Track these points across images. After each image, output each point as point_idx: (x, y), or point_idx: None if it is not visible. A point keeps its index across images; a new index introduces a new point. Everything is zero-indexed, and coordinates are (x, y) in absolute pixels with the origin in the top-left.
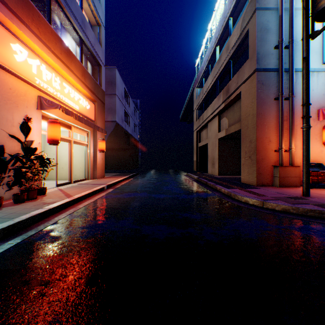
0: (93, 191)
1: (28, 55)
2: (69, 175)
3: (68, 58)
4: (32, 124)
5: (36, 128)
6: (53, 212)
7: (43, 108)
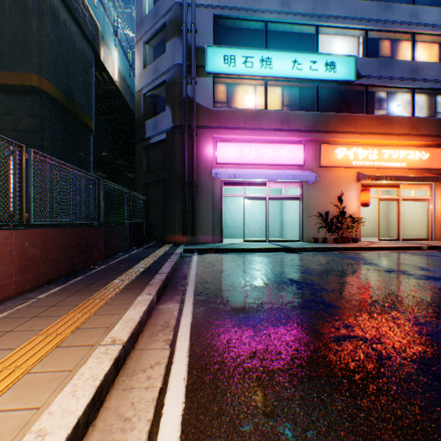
0: (393, 246)
1: (346, 150)
2: (395, 233)
3: (386, 126)
4: (351, 194)
5: (354, 196)
6: (343, 249)
7: (358, 181)
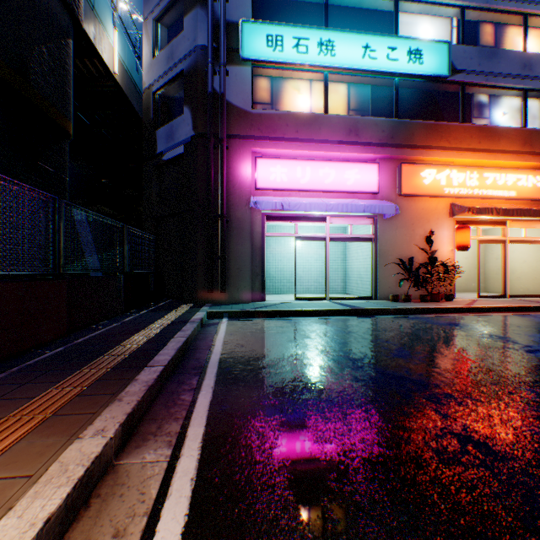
0: (506, 306)
1: (436, 172)
2: (501, 287)
3: (490, 140)
4: (442, 233)
5: (446, 236)
6: (436, 311)
7: (453, 215)
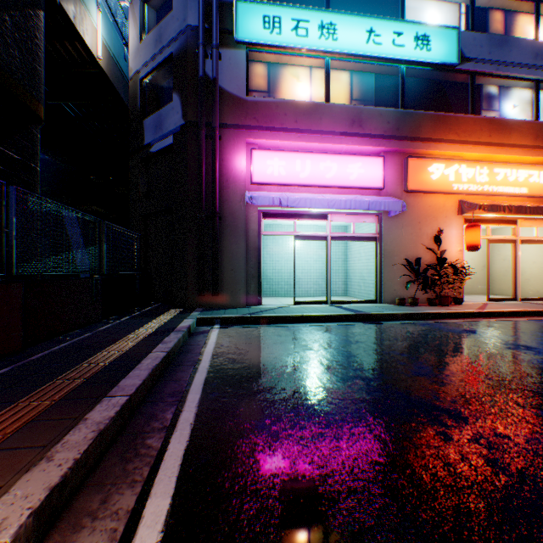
0: (521, 310)
1: (444, 167)
2: (511, 289)
3: (500, 133)
4: (450, 232)
5: (455, 235)
6: (447, 316)
7: (462, 213)
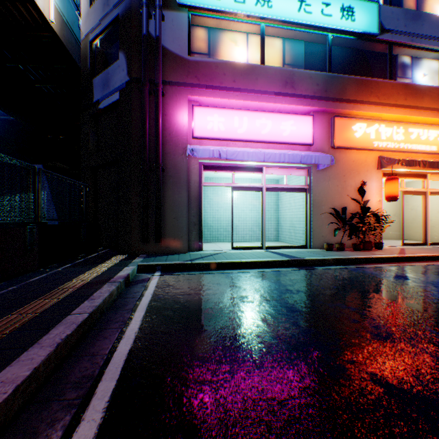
0: (438, 254)
1: (366, 126)
2: (421, 235)
3: (414, 97)
4: (371, 184)
5: (375, 187)
6: (374, 261)
7: (381, 167)
